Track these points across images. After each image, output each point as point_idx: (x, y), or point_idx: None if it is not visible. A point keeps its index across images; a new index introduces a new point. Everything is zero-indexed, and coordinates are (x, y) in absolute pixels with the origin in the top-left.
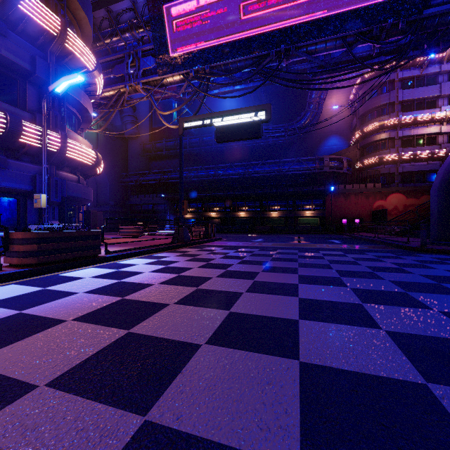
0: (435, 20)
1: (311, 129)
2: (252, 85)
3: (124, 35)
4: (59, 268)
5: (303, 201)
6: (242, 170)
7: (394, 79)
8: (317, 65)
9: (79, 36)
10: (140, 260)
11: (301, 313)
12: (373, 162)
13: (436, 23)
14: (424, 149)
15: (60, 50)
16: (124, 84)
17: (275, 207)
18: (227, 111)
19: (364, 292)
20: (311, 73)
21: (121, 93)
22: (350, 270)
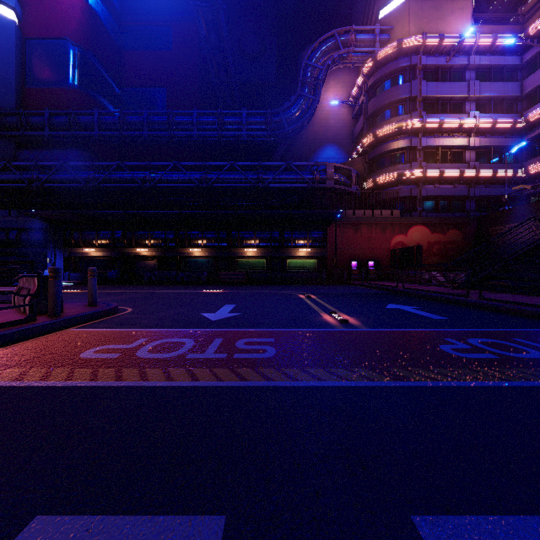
0: None
1: (304, 124)
2: None
3: None
4: None
5: (295, 232)
6: (197, 175)
7: (417, 64)
8: None
9: None
10: None
11: None
12: (389, 180)
13: None
14: (450, 167)
15: None
16: None
17: (251, 240)
18: None
19: None
20: None
21: None
22: None
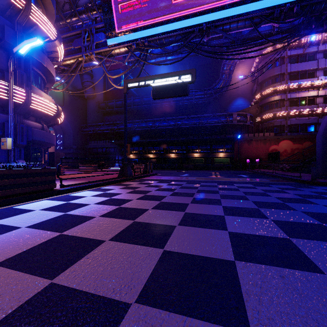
0: (322, 6)
1: (223, 92)
2: (180, 56)
3: (81, 16)
4: (15, 201)
5: (217, 146)
6: (173, 122)
7: (284, 56)
8: (230, 41)
9: (44, 13)
10: (89, 192)
11: (235, 252)
12: (269, 117)
13: (323, 8)
14: (306, 107)
15: (26, 22)
16: (81, 53)
17: (197, 150)
18: (161, 74)
19: (285, 224)
20: (226, 46)
21: (80, 61)
22: (264, 201)
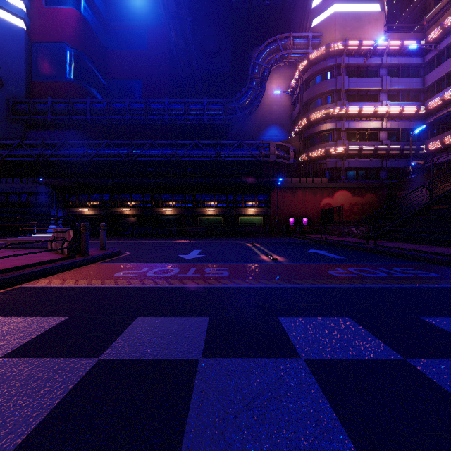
0: None
1: (253, 110)
2: None
3: None
4: None
5: (245, 196)
6: (168, 151)
7: (341, 63)
8: None
9: None
10: None
11: None
12: (319, 155)
13: None
14: (367, 144)
15: None
16: None
17: (211, 202)
18: None
19: None
20: None
21: None
22: None
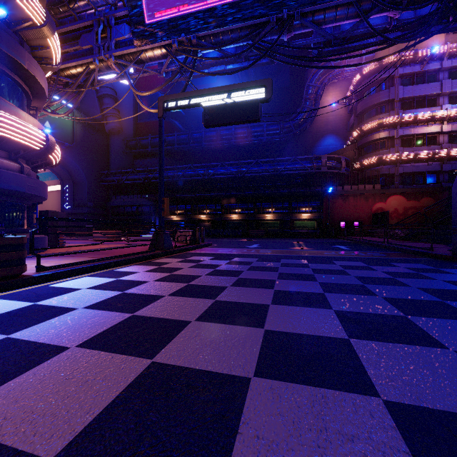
0: None
1: (307, 126)
2: (247, 64)
3: None
4: None
5: (299, 203)
6: (235, 169)
7: (394, 75)
8: (324, 40)
9: None
10: (89, 280)
11: None
12: (372, 162)
13: None
14: (424, 149)
15: None
16: (93, 57)
17: (269, 209)
18: (218, 88)
19: None
20: (318, 48)
21: (91, 70)
22: (405, 297)
